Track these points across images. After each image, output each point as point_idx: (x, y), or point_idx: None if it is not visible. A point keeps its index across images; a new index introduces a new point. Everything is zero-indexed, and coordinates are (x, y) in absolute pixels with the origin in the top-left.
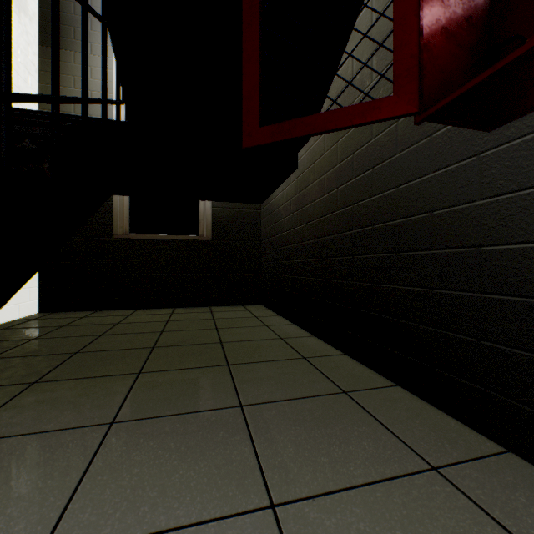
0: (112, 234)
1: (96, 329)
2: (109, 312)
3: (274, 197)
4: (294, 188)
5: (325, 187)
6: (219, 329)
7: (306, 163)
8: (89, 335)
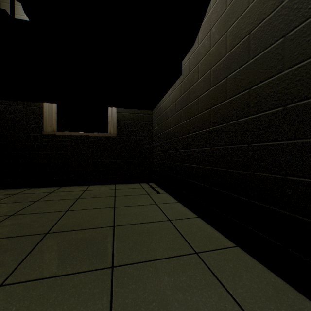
0: (42, 131)
1: (13, 208)
2: (39, 189)
3: (162, 103)
4: (179, 91)
5: (211, 80)
6: (116, 207)
7: (190, 66)
8: (0, 216)
